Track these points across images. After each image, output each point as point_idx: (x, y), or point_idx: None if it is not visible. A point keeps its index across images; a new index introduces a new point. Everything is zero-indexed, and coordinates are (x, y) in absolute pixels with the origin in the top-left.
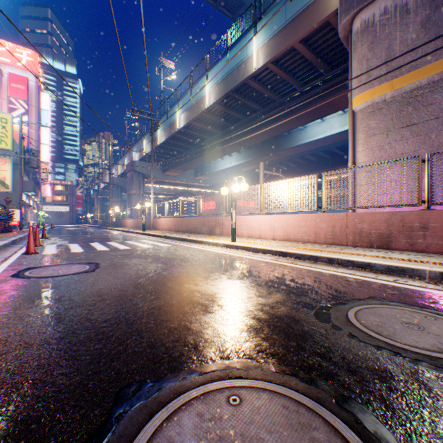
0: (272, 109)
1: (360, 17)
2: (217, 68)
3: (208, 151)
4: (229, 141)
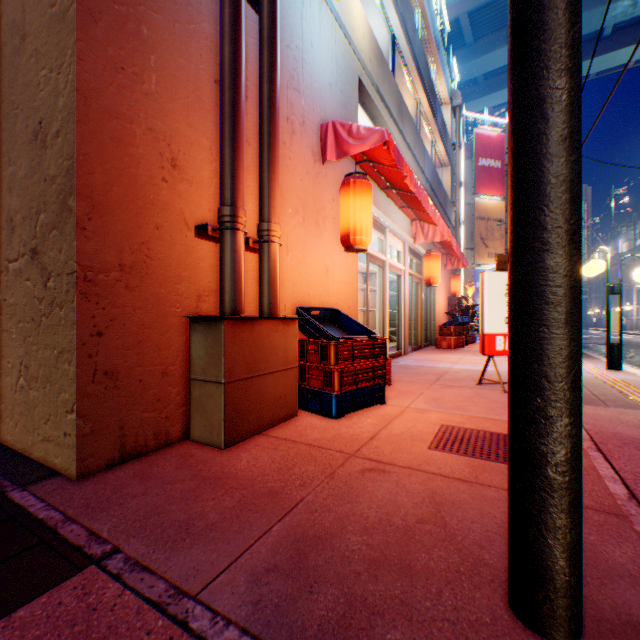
0: None
1: None
2: None
3: None
4: None
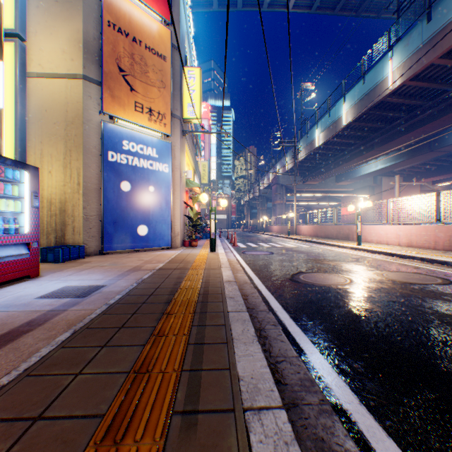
0: (418, 113)
1: None
2: (352, 91)
3: (347, 160)
4: (369, 149)
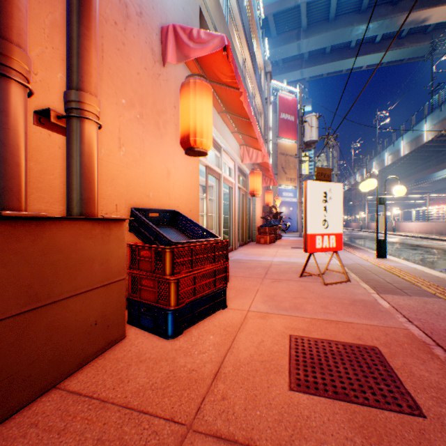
0: None
1: None
2: (406, 134)
3: (413, 173)
4: (427, 168)
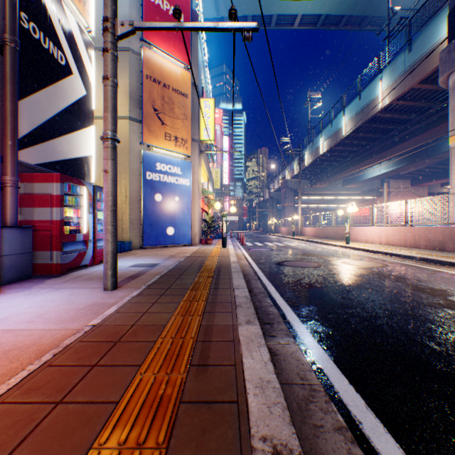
0: (409, 125)
1: (451, 78)
2: (351, 105)
3: (350, 166)
4: (369, 157)
